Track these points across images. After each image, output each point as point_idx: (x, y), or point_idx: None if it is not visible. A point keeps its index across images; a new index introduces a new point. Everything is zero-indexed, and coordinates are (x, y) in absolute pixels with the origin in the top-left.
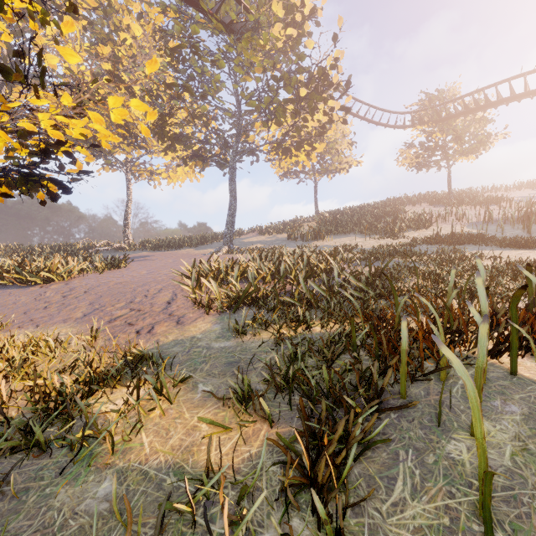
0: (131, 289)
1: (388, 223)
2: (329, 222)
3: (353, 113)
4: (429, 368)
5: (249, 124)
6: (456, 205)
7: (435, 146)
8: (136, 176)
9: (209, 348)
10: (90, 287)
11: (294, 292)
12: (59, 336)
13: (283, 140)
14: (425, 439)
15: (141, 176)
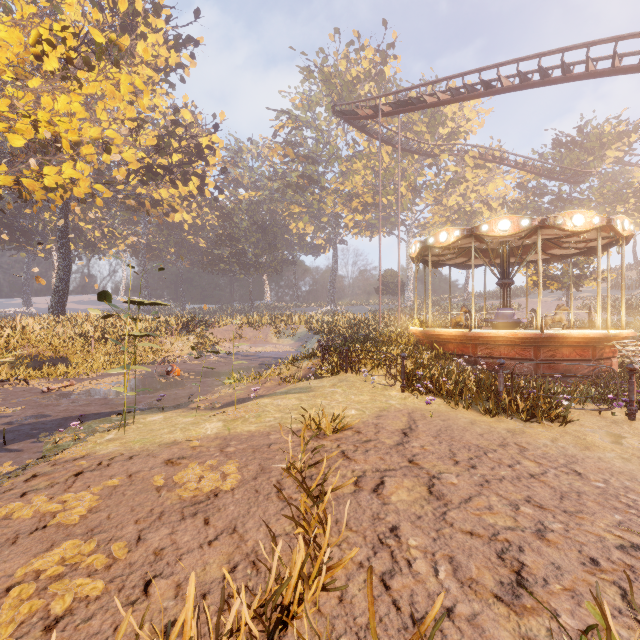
0: None
1: None
2: None
3: None
4: None
5: None
6: None
7: None
8: None
9: None
10: None
11: None
12: None
13: None
14: None
15: None
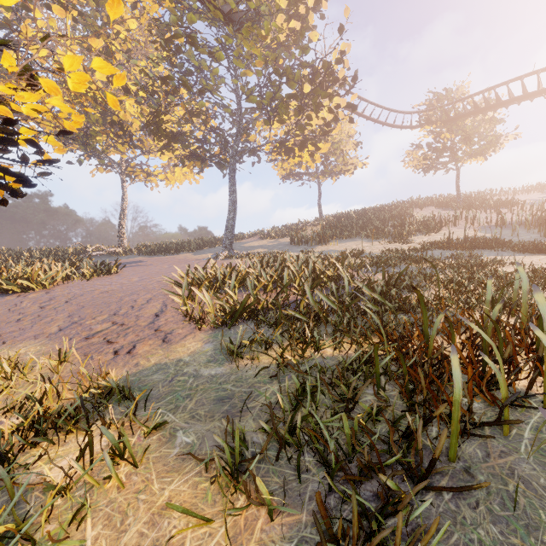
0: (117, 298)
1: (395, 226)
2: (334, 226)
3: (358, 113)
4: (478, 410)
5: (250, 122)
6: (465, 208)
7: (444, 147)
8: (132, 177)
9: (197, 377)
10: (73, 296)
11: (299, 303)
12: (25, 356)
13: (286, 139)
14: (505, 544)
15: (138, 177)
